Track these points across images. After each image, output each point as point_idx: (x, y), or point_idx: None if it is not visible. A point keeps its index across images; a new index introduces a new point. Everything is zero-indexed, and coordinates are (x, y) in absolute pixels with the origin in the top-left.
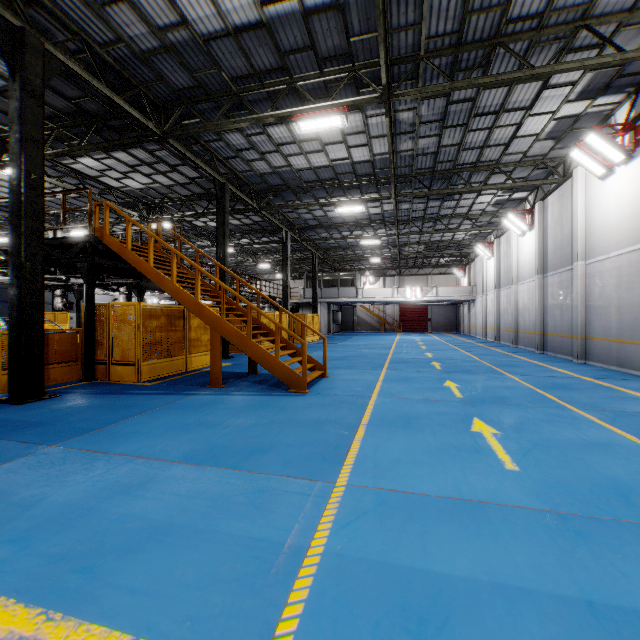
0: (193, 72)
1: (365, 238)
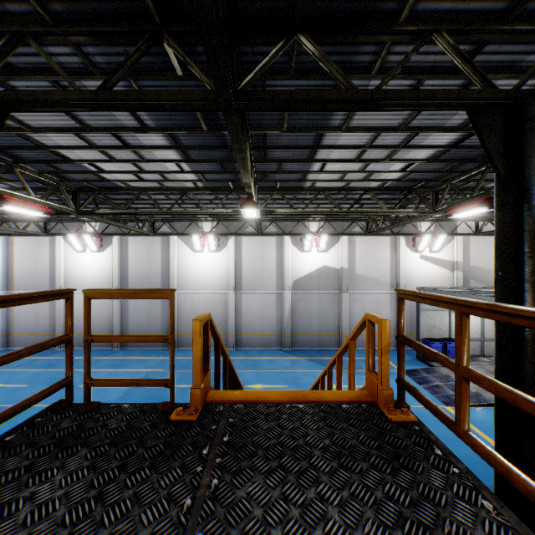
0: None
1: None
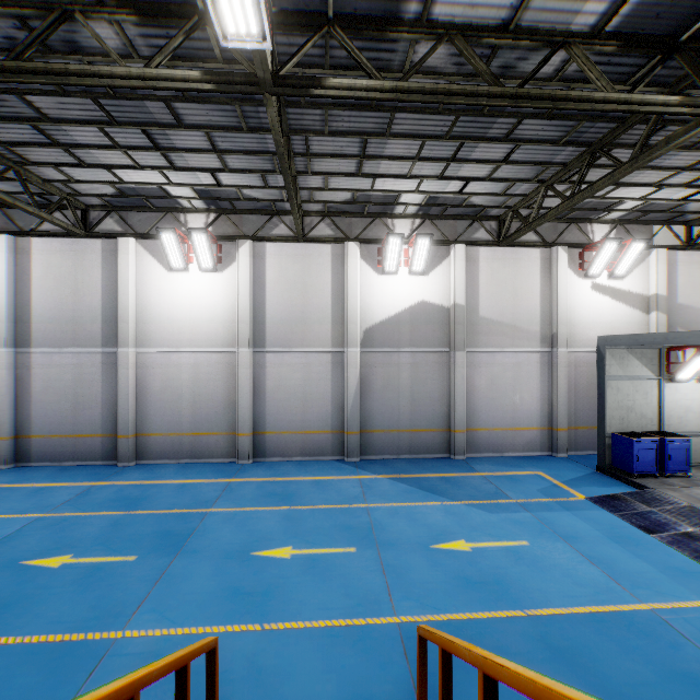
0: None
1: None
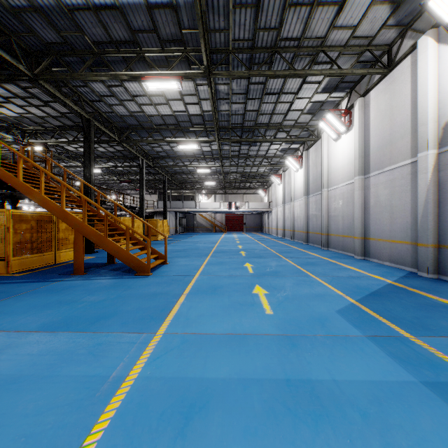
0: (60, 32)
1: (200, 167)
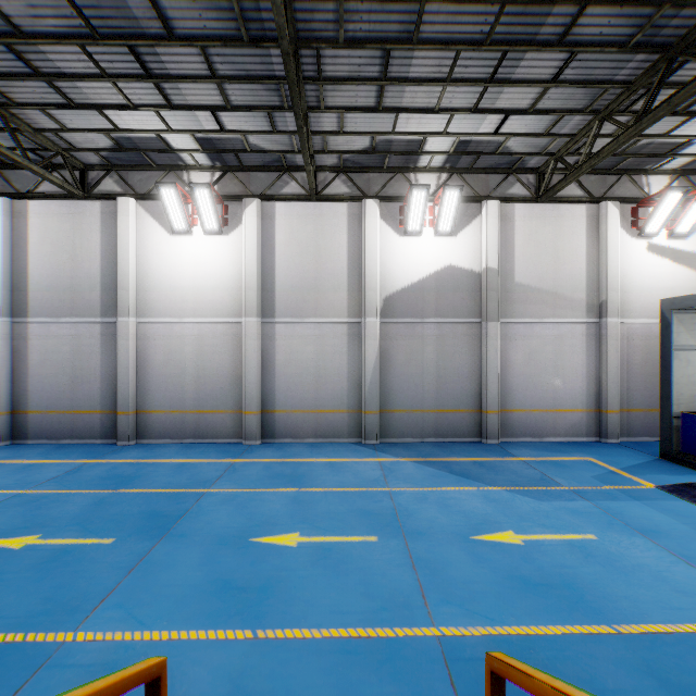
0: None
1: None
